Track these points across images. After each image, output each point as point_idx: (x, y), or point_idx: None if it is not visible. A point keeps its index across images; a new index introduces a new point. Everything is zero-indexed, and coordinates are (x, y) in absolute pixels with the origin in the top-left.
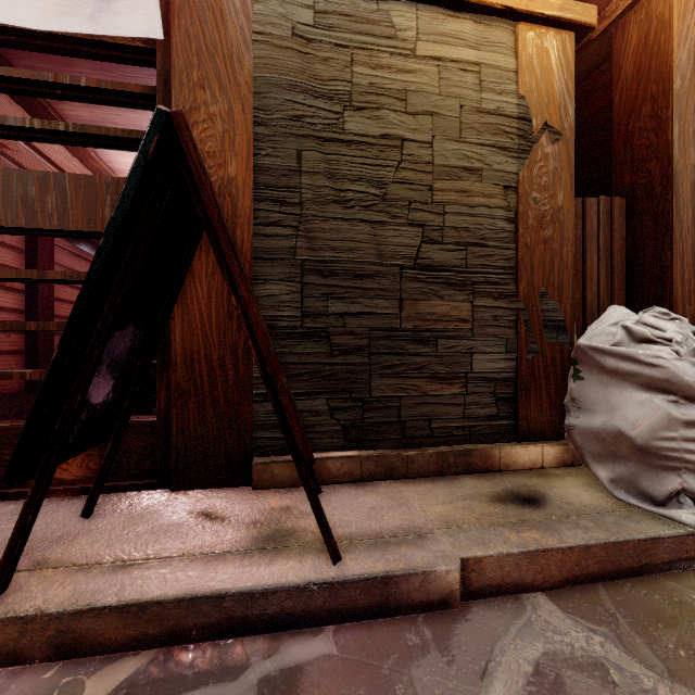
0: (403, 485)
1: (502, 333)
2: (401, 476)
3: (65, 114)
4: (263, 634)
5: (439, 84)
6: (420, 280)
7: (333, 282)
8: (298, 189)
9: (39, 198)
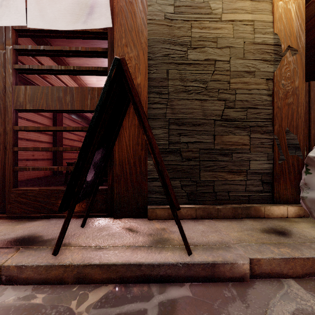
0: (216, 222)
1: (265, 151)
2: (214, 217)
3: (69, 62)
4: (158, 283)
5: (233, 32)
6: (224, 126)
7: (183, 128)
8: (167, 87)
9: (64, 97)
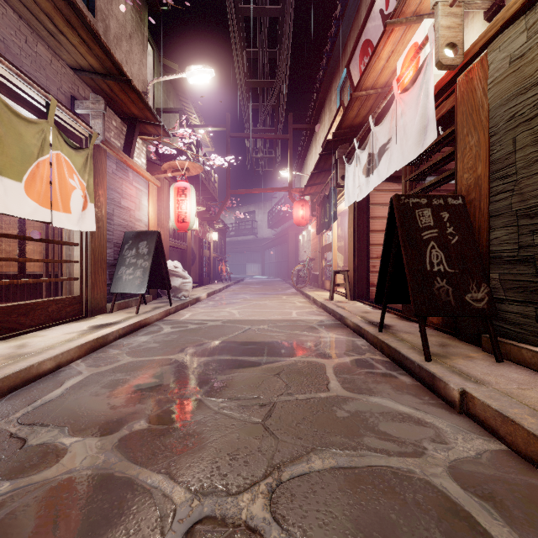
0: None
1: None
2: None
3: None
4: (406, 372)
5: None
6: None
7: (536, 221)
8: (513, 164)
9: None
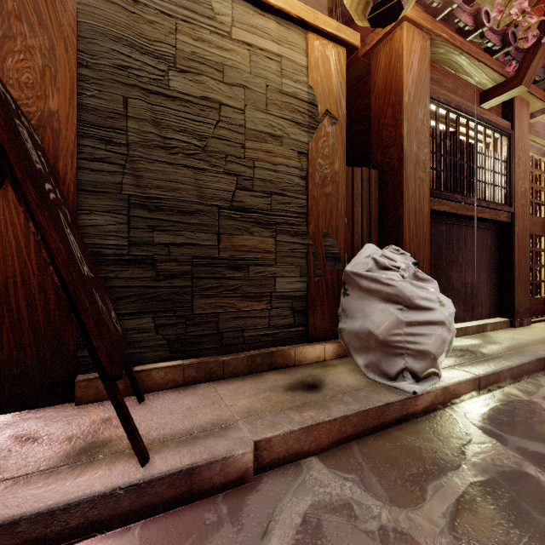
0: (219, 385)
1: (297, 262)
2: (218, 377)
3: None
4: None
5: (250, 64)
6: (235, 219)
7: (159, 216)
8: (124, 131)
9: None
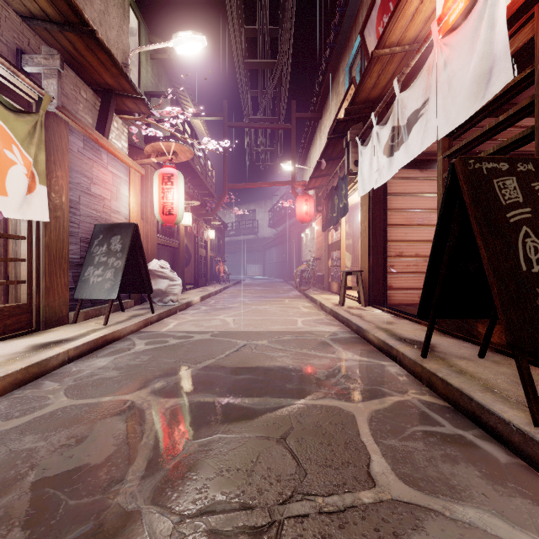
0: None
1: None
2: None
3: None
4: (487, 434)
5: None
6: None
7: None
8: None
9: None
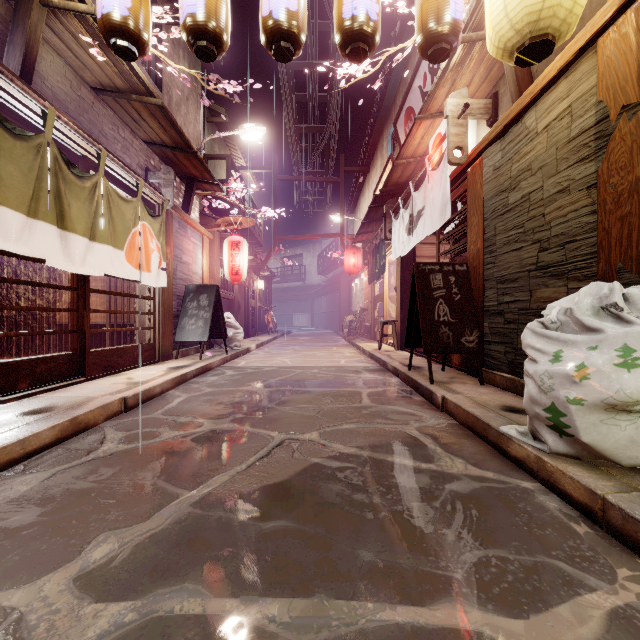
0: (509, 395)
1: None
2: (520, 394)
3: None
4: (420, 395)
5: (546, 143)
6: (538, 277)
7: (504, 286)
8: (495, 244)
9: None
